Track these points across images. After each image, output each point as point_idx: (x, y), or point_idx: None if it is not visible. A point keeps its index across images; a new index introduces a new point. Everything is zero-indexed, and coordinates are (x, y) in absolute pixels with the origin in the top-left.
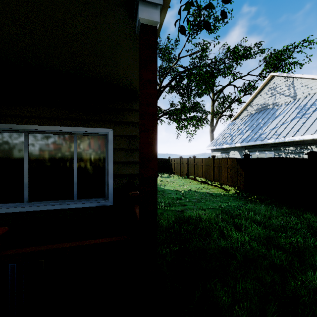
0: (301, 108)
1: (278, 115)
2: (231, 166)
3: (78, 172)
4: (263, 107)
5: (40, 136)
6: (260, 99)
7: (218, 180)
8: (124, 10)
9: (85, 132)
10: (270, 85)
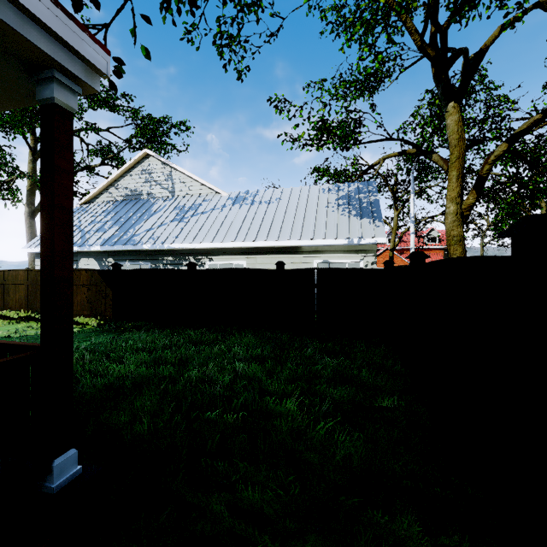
0: (180, 210)
1: (155, 212)
2: (89, 283)
3: None
4: (134, 195)
5: None
6: (131, 182)
7: None
8: (19, 63)
9: None
10: (144, 166)
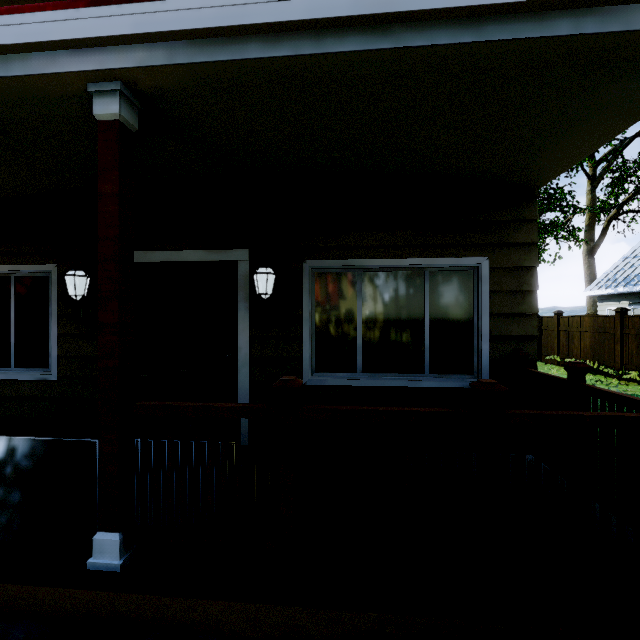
0: None
1: None
2: None
3: (429, 330)
4: None
5: (377, 276)
6: None
7: (637, 366)
8: None
9: (442, 265)
10: None
